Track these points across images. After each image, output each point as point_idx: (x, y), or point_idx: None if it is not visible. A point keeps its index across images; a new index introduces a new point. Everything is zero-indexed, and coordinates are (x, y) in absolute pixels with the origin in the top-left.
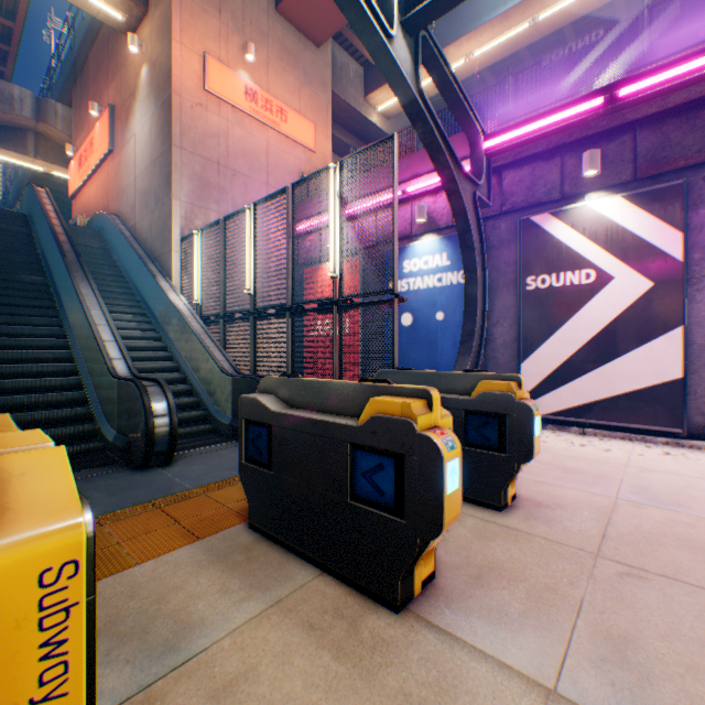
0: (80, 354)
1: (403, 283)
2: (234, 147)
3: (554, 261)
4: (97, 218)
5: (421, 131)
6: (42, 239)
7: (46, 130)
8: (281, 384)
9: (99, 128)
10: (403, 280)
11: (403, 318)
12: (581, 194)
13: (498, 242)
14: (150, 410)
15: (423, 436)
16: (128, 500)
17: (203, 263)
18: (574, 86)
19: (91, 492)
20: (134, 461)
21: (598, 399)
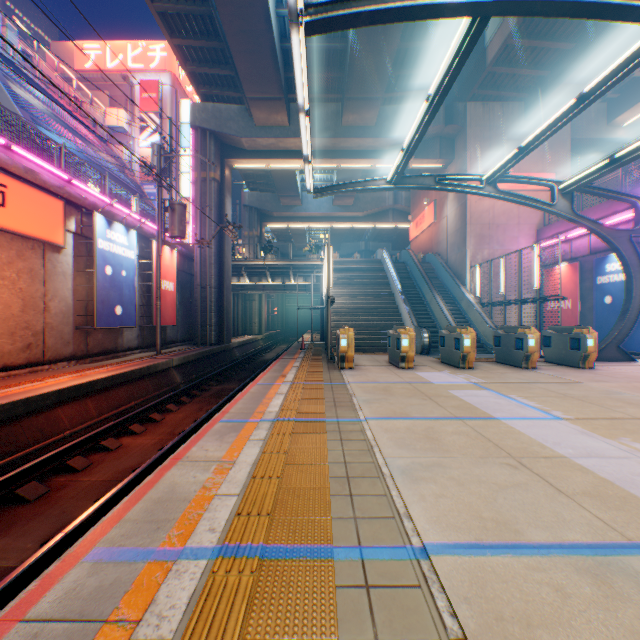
0: (436, 320)
1: (604, 278)
2: (496, 212)
3: None
4: (427, 256)
5: (577, 225)
6: (413, 274)
7: (396, 207)
8: (502, 327)
9: (426, 210)
10: (604, 276)
11: (604, 299)
12: None
13: None
14: None
15: (524, 335)
16: None
17: (480, 279)
18: None
19: None
20: None
21: None
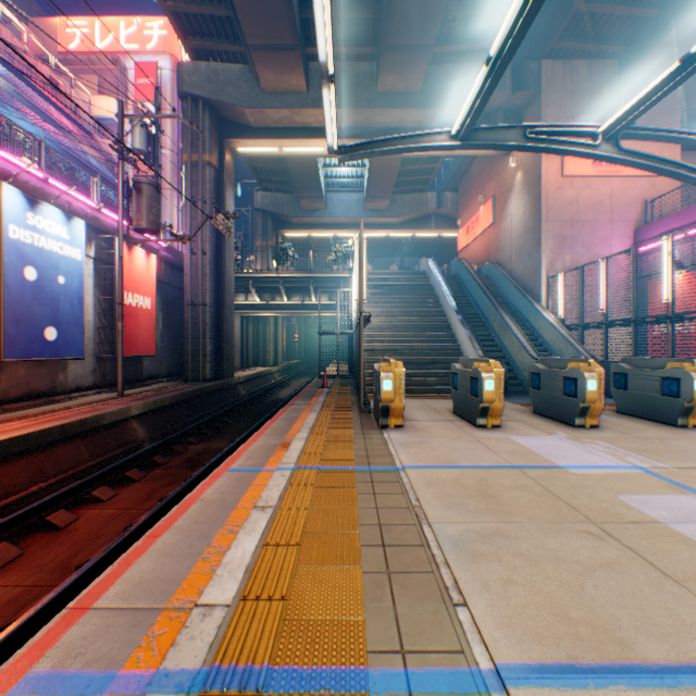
0: (505, 348)
1: None
2: (581, 205)
3: None
4: (483, 267)
5: None
6: (468, 289)
7: (440, 212)
8: (629, 360)
9: (482, 210)
10: None
11: None
12: None
13: None
14: None
15: (685, 372)
16: None
17: (563, 293)
18: None
19: None
20: None
21: None
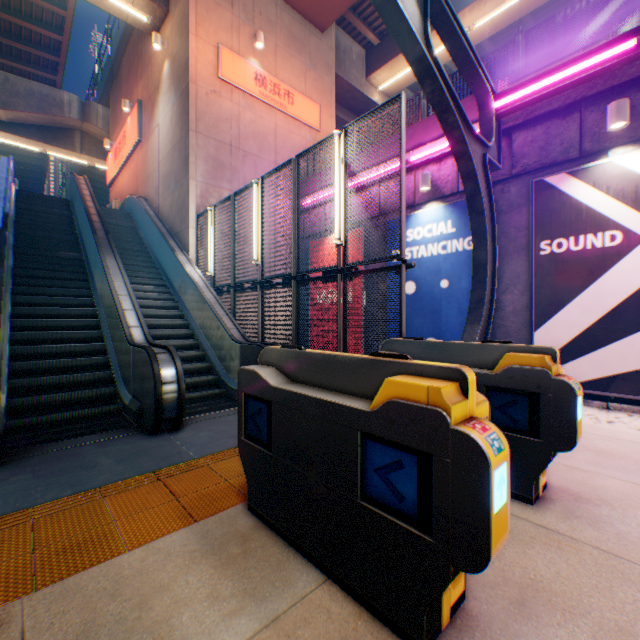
0: (105, 322)
1: (406, 252)
2: (244, 129)
3: (572, 223)
4: (128, 201)
5: (429, 90)
6: (79, 220)
7: (90, 129)
8: (282, 356)
9: (130, 122)
10: (406, 249)
11: (406, 287)
12: (603, 150)
13: (507, 207)
14: (159, 377)
15: (459, 433)
16: (133, 469)
17: (215, 237)
18: (595, 35)
19: (101, 458)
20: (146, 425)
21: (626, 371)
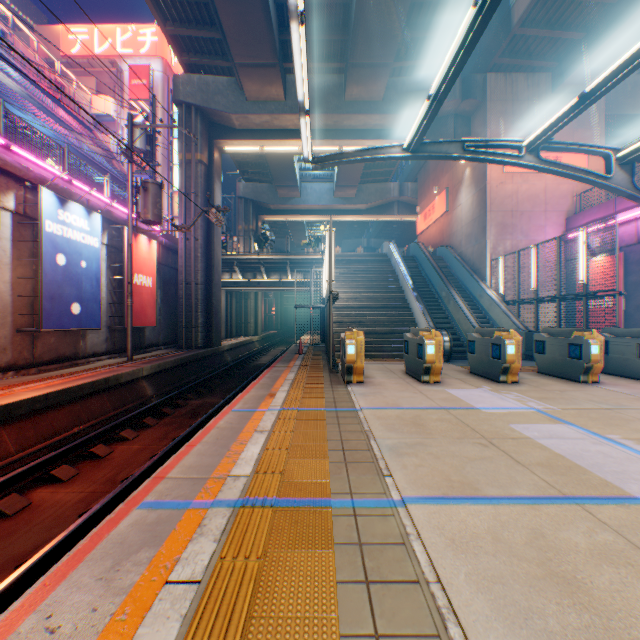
0: (453, 320)
1: None
2: (520, 197)
3: None
4: (438, 250)
5: (638, 203)
6: (424, 269)
7: (402, 199)
8: (547, 330)
9: (437, 200)
10: None
11: None
12: None
13: None
14: None
15: (584, 339)
16: None
17: (503, 273)
18: None
19: None
20: None
21: None
